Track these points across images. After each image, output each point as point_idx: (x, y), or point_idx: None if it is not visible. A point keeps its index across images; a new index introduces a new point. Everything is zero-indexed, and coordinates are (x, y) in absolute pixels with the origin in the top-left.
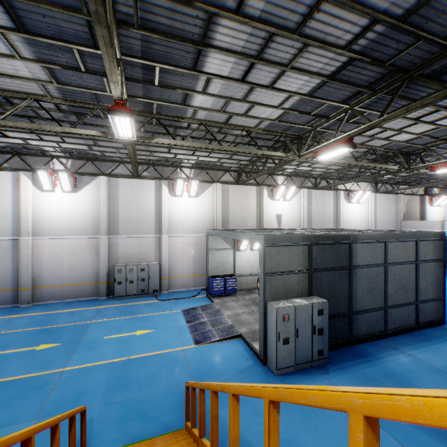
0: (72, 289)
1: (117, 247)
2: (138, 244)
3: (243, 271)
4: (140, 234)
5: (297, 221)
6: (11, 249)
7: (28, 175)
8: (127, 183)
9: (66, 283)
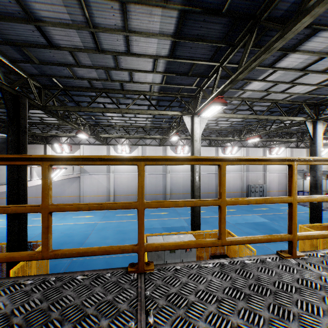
0: (233, 194)
1: (248, 177)
2: (256, 176)
3: (307, 189)
4: (256, 172)
5: (326, 166)
6: (214, 177)
7: (220, 148)
8: (252, 150)
9: (231, 191)
